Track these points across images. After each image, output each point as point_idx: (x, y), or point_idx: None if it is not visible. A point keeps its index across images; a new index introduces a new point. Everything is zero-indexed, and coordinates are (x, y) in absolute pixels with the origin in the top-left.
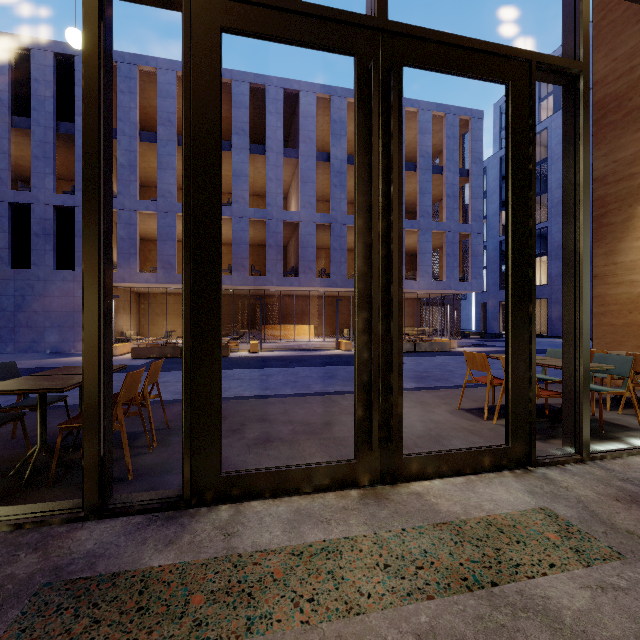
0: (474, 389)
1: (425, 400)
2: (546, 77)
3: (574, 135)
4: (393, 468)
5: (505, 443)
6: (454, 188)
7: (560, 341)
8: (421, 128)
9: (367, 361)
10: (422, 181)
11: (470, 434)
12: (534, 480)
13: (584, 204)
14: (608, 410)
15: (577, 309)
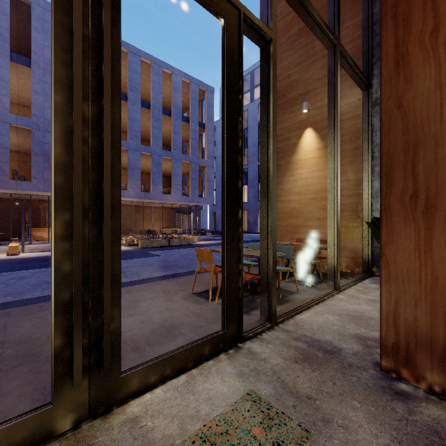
0: (205, 274)
1: (167, 289)
2: (250, 33)
3: (267, 85)
4: (108, 393)
5: (222, 328)
6: (196, 134)
7: (254, 235)
8: (174, 87)
9: (70, 274)
10: (175, 124)
11: (197, 318)
12: (243, 358)
13: (273, 137)
14: (281, 280)
15: (269, 215)
